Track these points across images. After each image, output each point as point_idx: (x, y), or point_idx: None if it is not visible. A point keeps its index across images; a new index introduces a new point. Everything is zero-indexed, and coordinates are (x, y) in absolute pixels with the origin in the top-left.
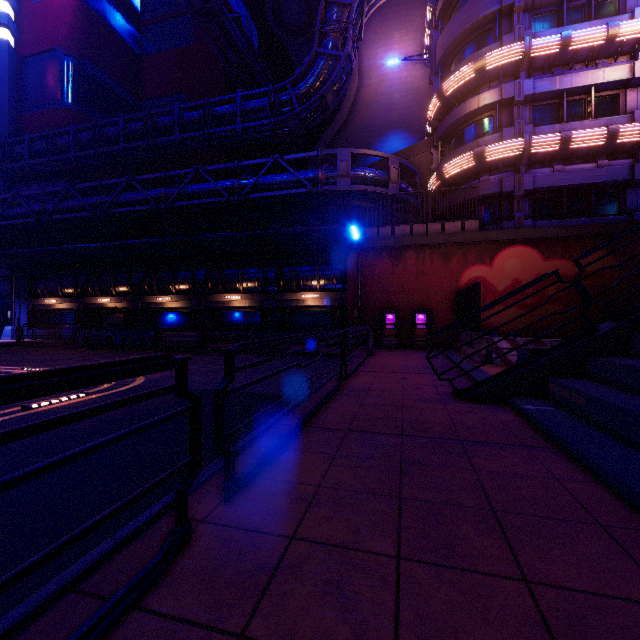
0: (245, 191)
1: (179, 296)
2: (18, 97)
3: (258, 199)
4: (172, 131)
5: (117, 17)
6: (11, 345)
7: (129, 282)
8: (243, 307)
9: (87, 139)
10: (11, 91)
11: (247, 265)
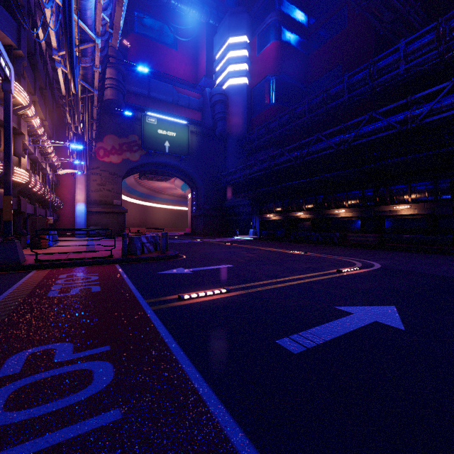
0: (419, 118)
1: (351, 208)
2: (250, 110)
3: (430, 122)
4: (341, 95)
5: (296, 39)
6: (257, 239)
7: (314, 201)
8: (411, 214)
9: (285, 120)
10: (247, 108)
11: (413, 180)
